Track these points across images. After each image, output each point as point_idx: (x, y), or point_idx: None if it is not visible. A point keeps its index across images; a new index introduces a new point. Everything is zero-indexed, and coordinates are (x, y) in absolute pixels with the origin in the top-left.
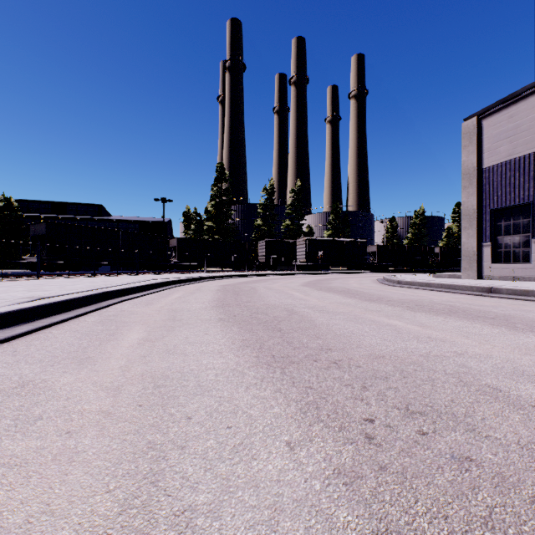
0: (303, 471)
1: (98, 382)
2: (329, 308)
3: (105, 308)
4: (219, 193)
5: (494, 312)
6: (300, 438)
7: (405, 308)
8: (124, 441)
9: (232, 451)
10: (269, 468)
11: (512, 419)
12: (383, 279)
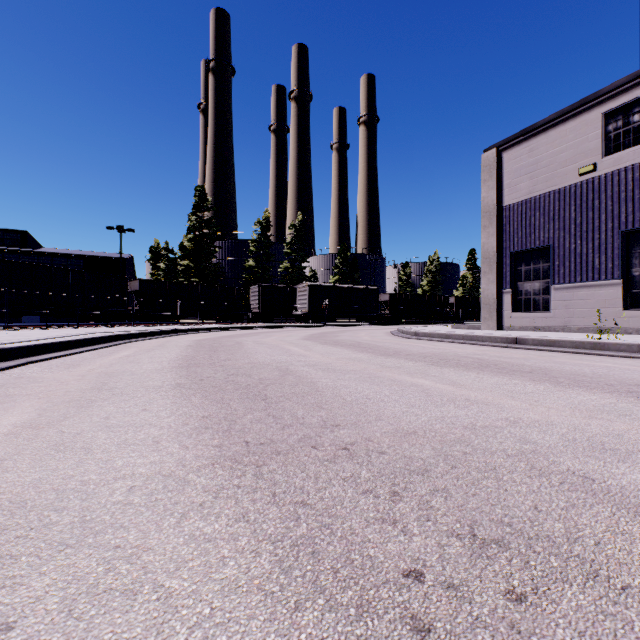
0: None
1: None
2: (336, 366)
3: None
4: (199, 224)
5: (528, 365)
6: None
7: (428, 363)
8: None
9: None
10: None
11: (639, 537)
12: (397, 331)
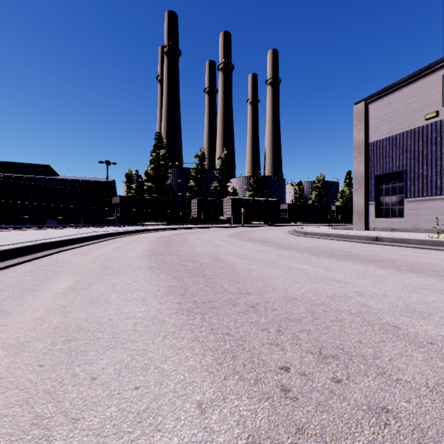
0: (213, 442)
1: (2, 339)
2: (249, 255)
3: (41, 258)
4: (157, 158)
5: (381, 256)
6: (213, 396)
7: (311, 254)
8: (4, 418)
9: (134, 421)
10: (174, 442)
11: (416, 358)
12: (293, 231)
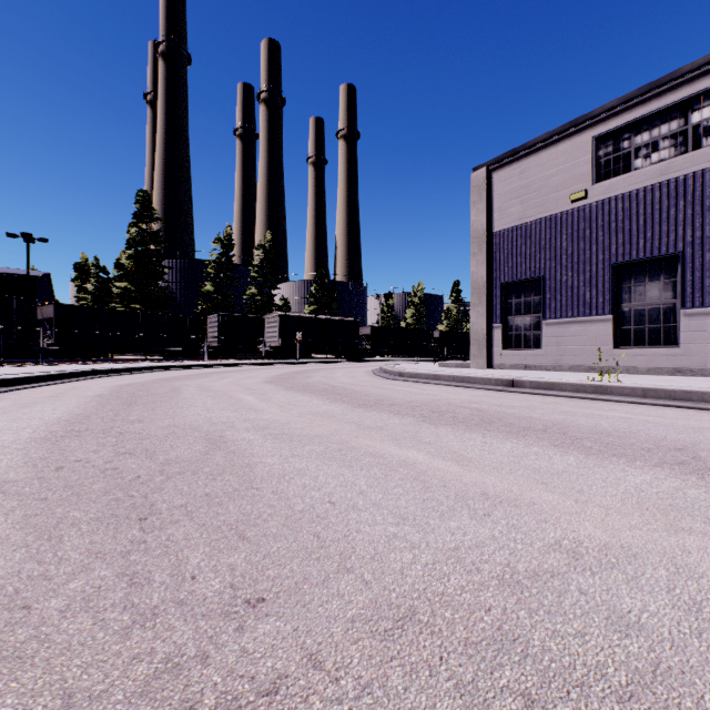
0: None
1: None
2: (296, 428)
3: None
4: (141, 238)
5: (537, 418)
6: None
7: (419, 419)
8: None
9: None
10: None
11: None
12: (379, 370)
